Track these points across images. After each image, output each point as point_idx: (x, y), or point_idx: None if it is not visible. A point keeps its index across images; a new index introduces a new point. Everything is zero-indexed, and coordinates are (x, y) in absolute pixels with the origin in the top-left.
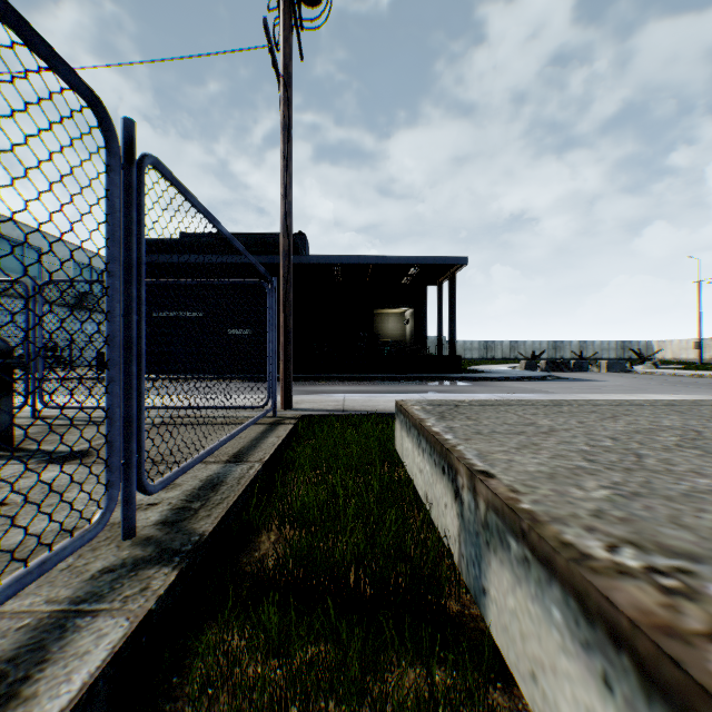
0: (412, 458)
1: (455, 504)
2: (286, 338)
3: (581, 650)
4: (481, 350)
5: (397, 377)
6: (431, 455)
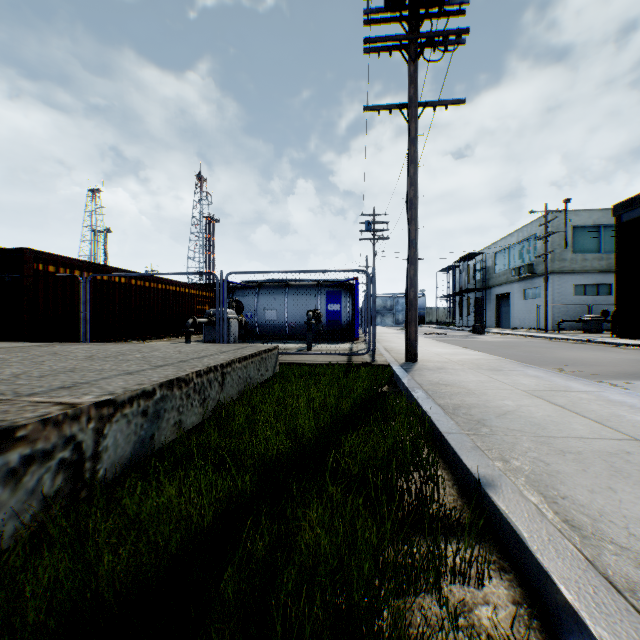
0: None
1: None
2: (406, 307)
3: None
4: None
5: None
6: None
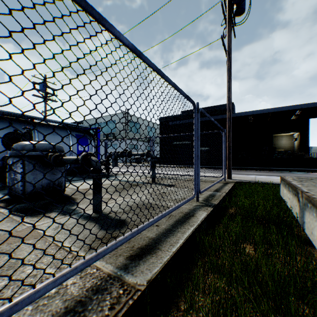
0: (285, 196)
1: (297, 203)
2: (229, 151)
3: (316, 218)
4: None
5: (286, 169)
6: (291, 192)
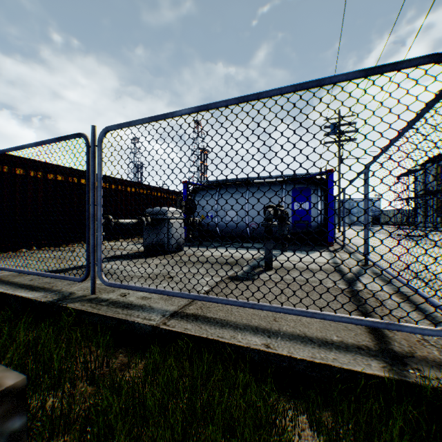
0: None
1: None
2: None
3: None
4: None
5: None
6: None
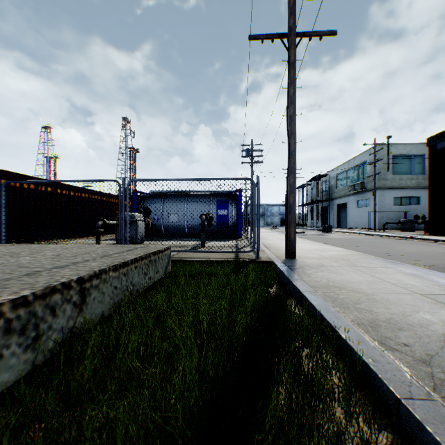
0: None
1: None
2: (286, 210)
3: None
4: None
5: None
6: None
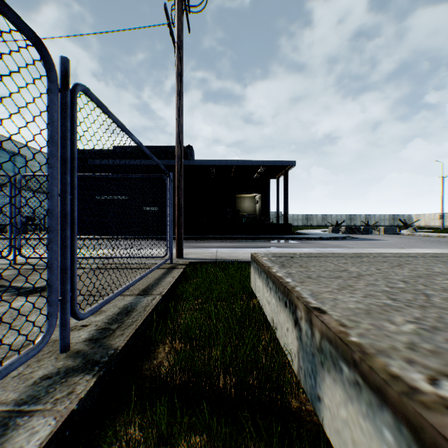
0: (262, 293)
1: (295, 330)
2: (179, 212)
3: None
4: (303, 220)
5: (251, 237)
6: (276, 292)
